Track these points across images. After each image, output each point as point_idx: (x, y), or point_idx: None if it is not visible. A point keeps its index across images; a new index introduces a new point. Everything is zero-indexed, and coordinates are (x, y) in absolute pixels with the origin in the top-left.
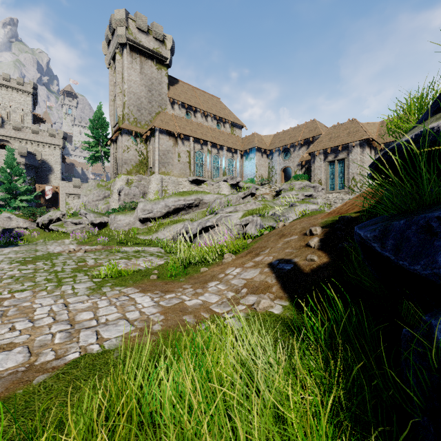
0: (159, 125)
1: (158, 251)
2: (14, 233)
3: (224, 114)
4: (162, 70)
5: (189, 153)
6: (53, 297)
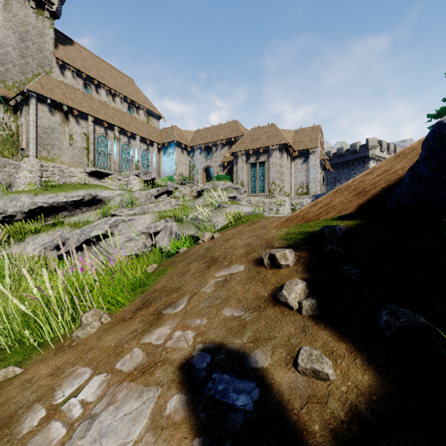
0: (36, 90)
1: None
2: None
3: (138, 99)
4: (45, 18)
5: (87, 136)
6: None
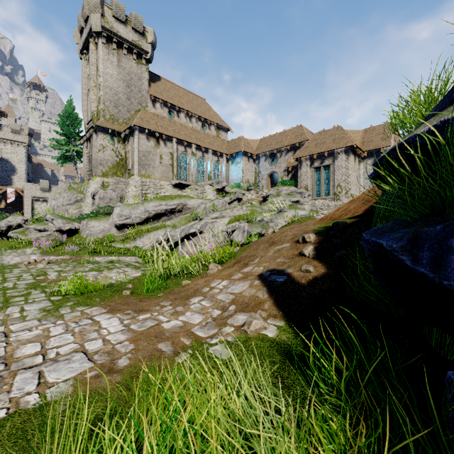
0: (139, 124)
1: (135, 261)
2: None
3: (210, 116)
4: (143, 65)
5: (172, 155)
6: None
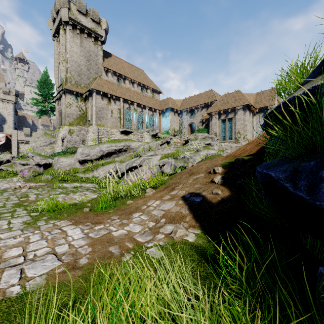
0: (96, 88)
1: (93, 187)
2: None
3: (147, 82)
4: (98, 45)
5: (120, 110)
6: None
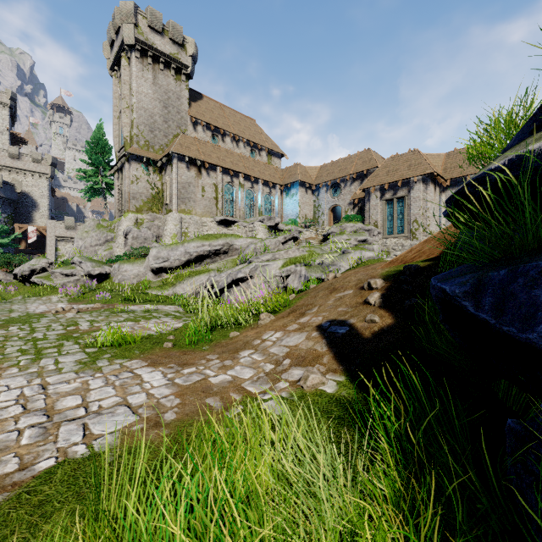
0: (178, 151)
1: (175, 311)
2: None
3: (260, 140)
4: (182, 82)
5: (216, 186)
6: (26, 375)
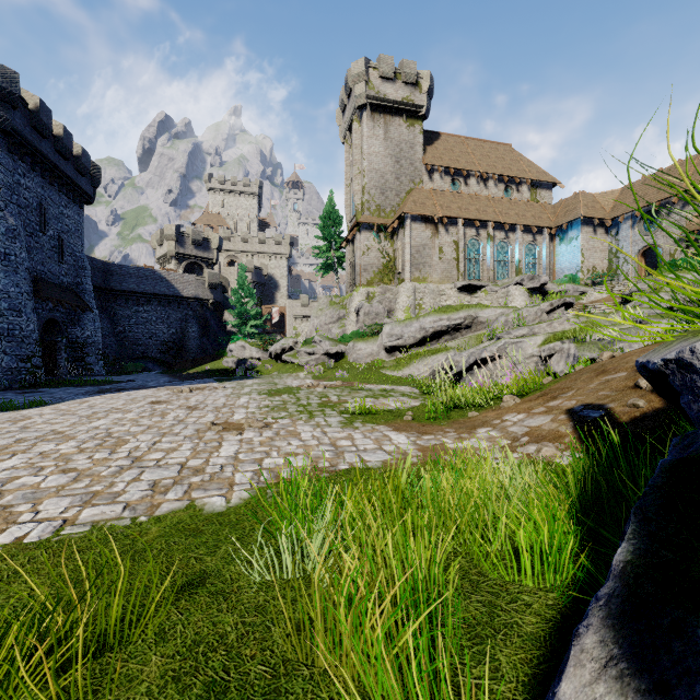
0: (411, 210)
1: (410, 391)
2: (248, 364)
3: (519, 170)
4: (416, 126)
5: (457, 244)
6: (310, 426)
